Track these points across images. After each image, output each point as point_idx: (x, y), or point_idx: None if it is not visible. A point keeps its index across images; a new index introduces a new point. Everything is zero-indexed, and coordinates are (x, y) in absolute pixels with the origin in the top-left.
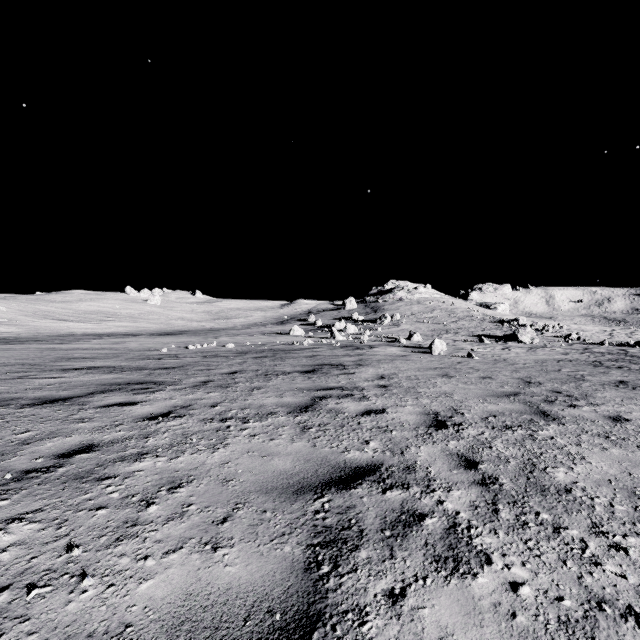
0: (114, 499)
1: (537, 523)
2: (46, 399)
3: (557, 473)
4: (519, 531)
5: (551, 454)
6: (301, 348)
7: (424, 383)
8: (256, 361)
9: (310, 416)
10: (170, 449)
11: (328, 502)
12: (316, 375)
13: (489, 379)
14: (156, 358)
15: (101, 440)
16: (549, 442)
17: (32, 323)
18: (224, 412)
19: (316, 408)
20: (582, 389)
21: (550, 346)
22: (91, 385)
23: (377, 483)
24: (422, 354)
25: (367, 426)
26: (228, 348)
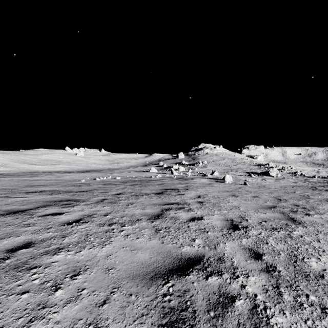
0: (35, 285)
1: (309, 304)
2: (12, 211)
3: (311, 262)
4: (299, 311)
5: (304, 248)
6: (155, 179)
7: (222, 200)
8: (131, 187)
9: (160, 222)
10: (76, 245)
11: (172, 286)
12: (163, 195)
13: (258, 197)
14: (78, 185)
15: (37, 239)
16: (301, 239)
17: (17, 166)
18: (111, 219)
19: (163, 216)
20: (310, 204)
21: (286, 178)
22: (39, 202)
23: (202, 271)
24: (219, 183)
25: (193, 228)
26: (117, 179)
